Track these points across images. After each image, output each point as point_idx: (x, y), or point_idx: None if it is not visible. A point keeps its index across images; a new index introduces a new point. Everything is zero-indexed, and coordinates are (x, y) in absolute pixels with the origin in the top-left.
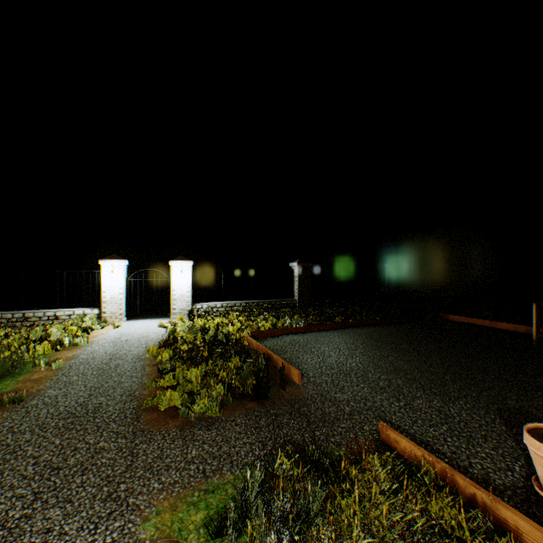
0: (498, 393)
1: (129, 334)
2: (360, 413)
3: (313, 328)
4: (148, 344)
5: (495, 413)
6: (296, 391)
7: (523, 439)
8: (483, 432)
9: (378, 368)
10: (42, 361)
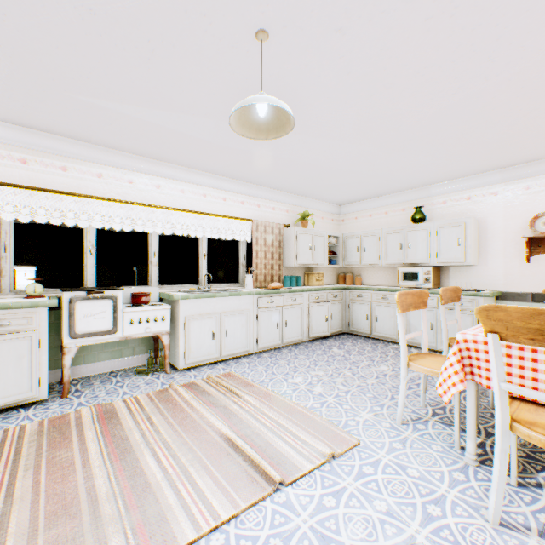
0: None
1: None
2: None
3: None
4: None
5: None
6: None
7: None
8: None
9: None
10: None
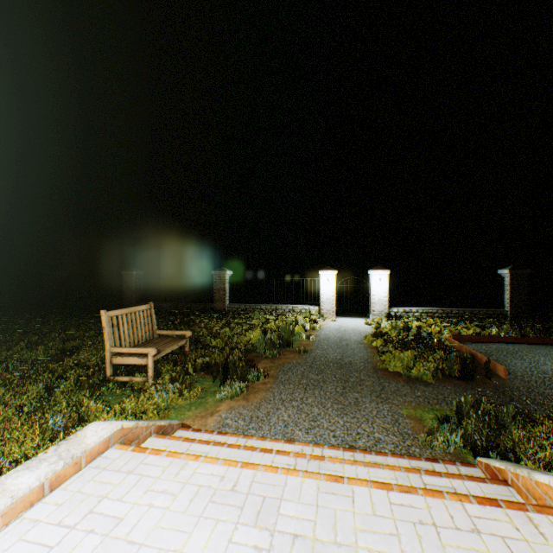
0: None
1: (344, 326)
2: None
3: (527, 340)
4: (360, 334)
5: None
6: (500, 382)
7: None
8: None
9: None
10: (304, 334)
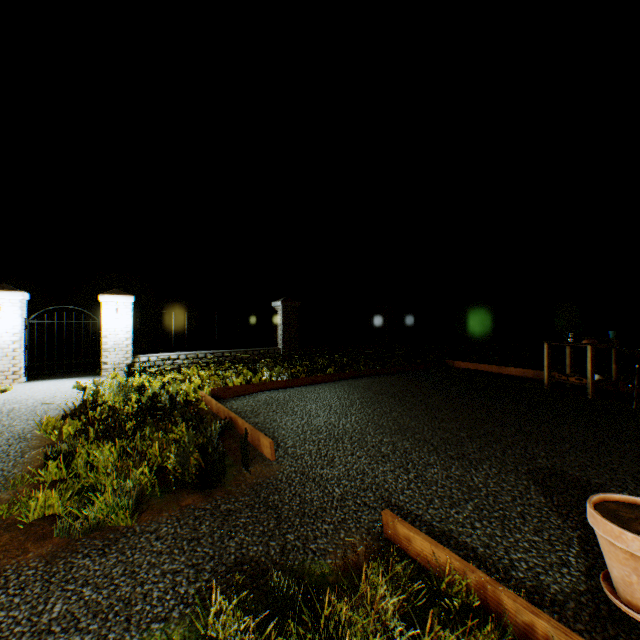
0: (525, 450)
1: (19, 401)
2: (355, 496)
3: (299, 382)
4: (47, 414)
5: (527, 478)
6: (266, 470)
7: (592, 523)
8: (519, 508)
9: (380, 428)
10: None
